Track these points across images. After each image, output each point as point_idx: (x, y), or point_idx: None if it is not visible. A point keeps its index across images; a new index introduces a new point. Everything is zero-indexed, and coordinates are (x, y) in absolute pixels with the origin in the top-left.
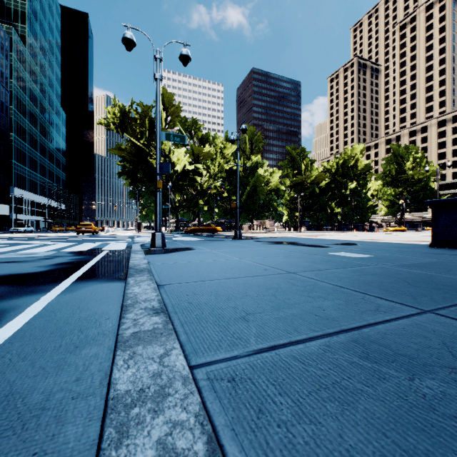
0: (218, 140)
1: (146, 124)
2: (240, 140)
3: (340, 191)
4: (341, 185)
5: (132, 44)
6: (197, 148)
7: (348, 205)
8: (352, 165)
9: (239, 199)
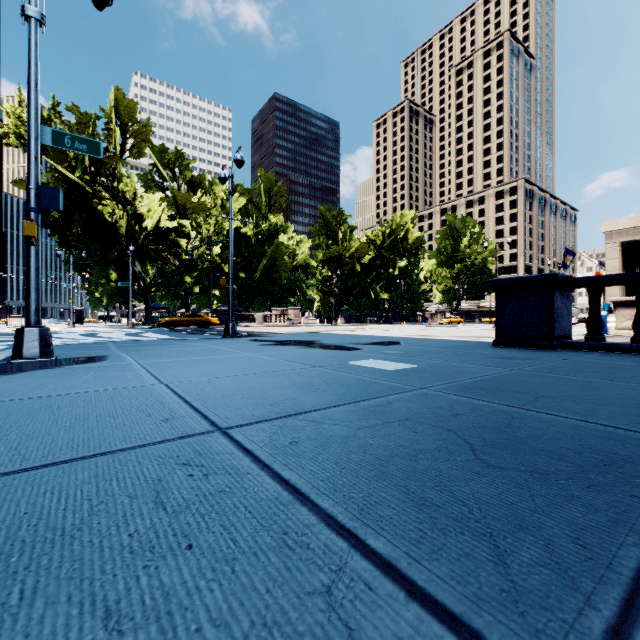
0: (219, 187)
1: None
2: (252, 190)
3: (387, 270)
4: (389, 262)
5: None
6: (182, 195)
7: (397, 289)
8: (402, 237)
9: (251, 277)
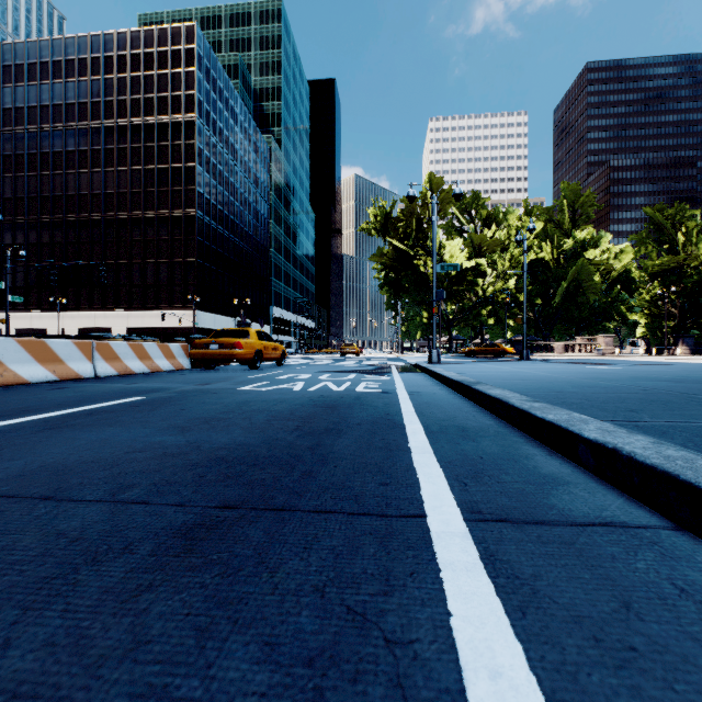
0: (514, 215)
1: (411, 223)
2: (551, 209)
3: None
4: None
5: (414, 198)
6: (478, 236)
7: None
8: None
9: (550, 303)
